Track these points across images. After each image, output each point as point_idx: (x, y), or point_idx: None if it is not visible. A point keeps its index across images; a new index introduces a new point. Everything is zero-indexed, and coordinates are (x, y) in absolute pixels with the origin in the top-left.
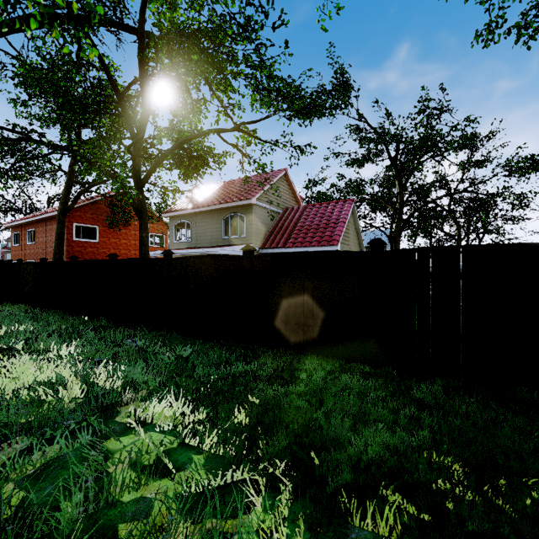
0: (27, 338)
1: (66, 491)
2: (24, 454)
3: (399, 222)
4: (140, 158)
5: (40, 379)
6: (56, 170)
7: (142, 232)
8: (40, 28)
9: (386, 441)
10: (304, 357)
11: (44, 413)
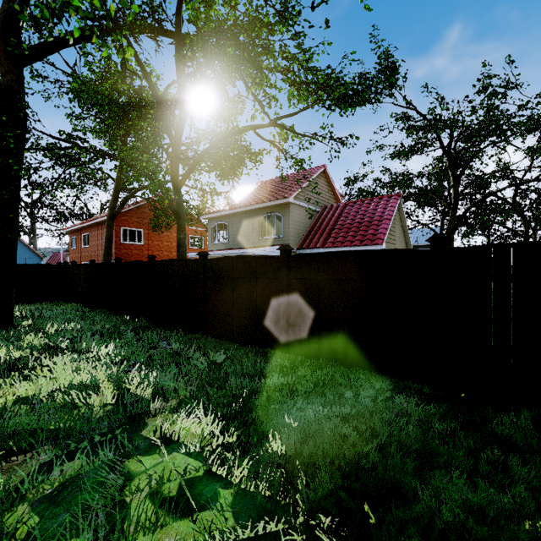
0: (73, 337)
1: (74, 529)
2: (43, 470)
3: (453, 218)
4: (178, 160)
5: (76, 381)
6: (106, 178)
7: (180, 233)
8: (88, 41)
9: (465, 498)
10: (348, 370)
11: (73, 419)
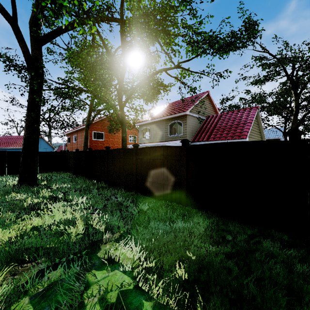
0: (65, 192)
1: None
2: (38, 276)
3: (295, 121)
4: (122, 92)
5: (64, 218)
6: (85, 104)
7: (123, 133)
8: (74, 28)
9: None
10: (227, 220)
11: (60, 242)
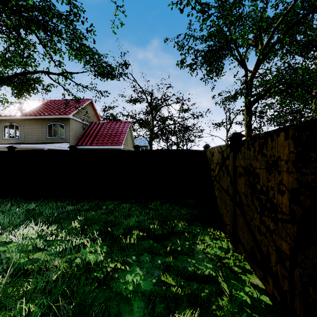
0: None
1: None
2: None
3: (152, 135)
4: None
5: None
6: None
7: None
8: None
9: (136, 220)
10: (104, 200)
11: None
